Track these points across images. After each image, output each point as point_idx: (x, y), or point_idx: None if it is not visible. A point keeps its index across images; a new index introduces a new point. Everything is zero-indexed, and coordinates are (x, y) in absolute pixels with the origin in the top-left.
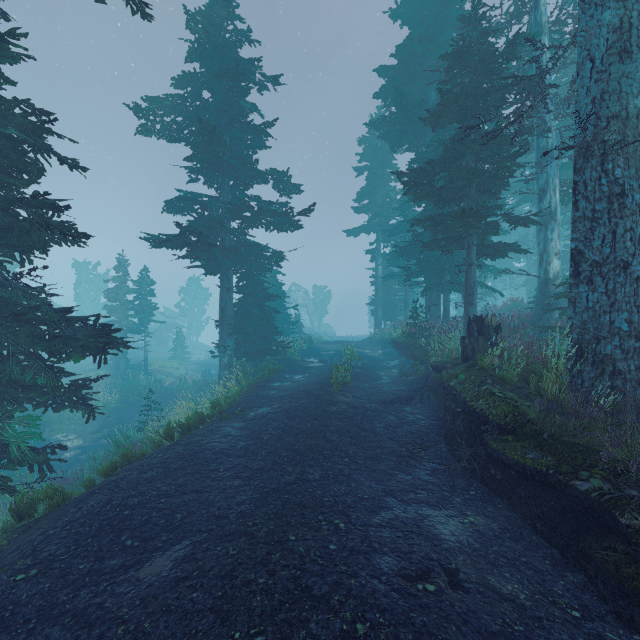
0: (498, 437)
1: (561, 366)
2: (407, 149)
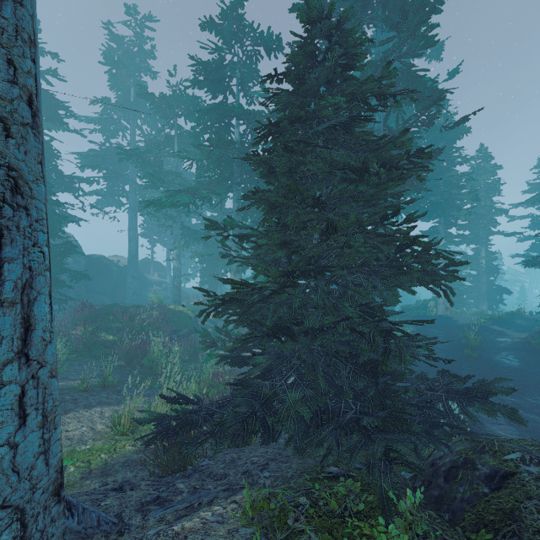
0: None
1: None
2: None
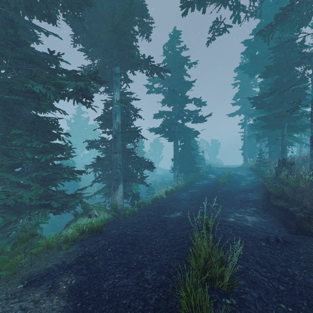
0: (274, 199)
1: (308, 178)
2: (258, 77)
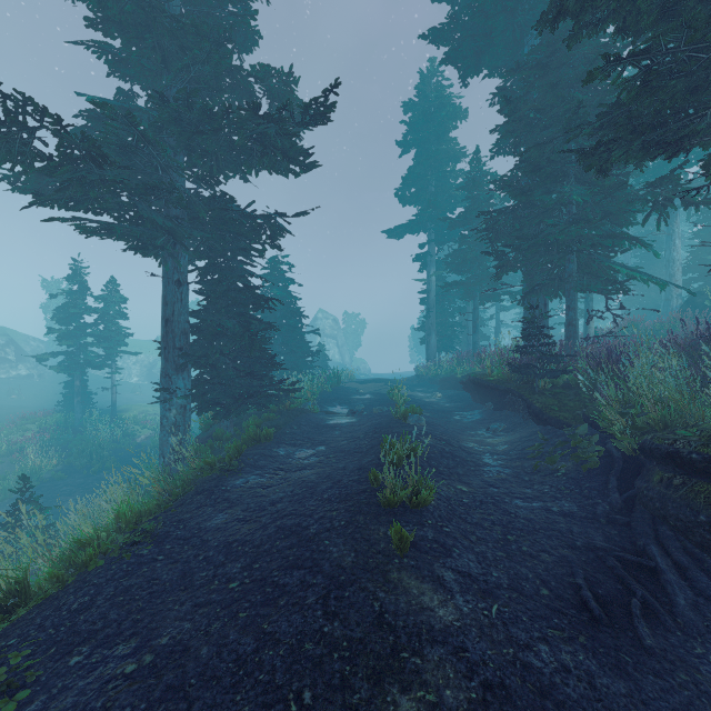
0: None
1: None
2: (490, 70)
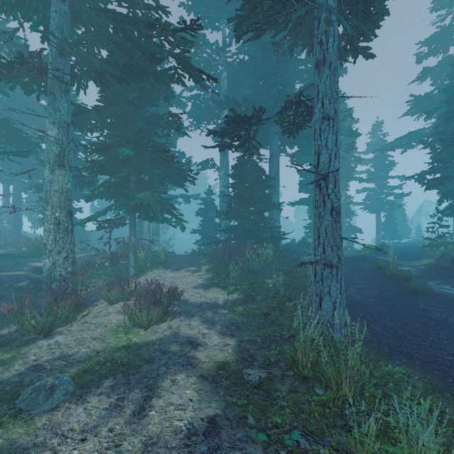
0: None
1: None
2: None
